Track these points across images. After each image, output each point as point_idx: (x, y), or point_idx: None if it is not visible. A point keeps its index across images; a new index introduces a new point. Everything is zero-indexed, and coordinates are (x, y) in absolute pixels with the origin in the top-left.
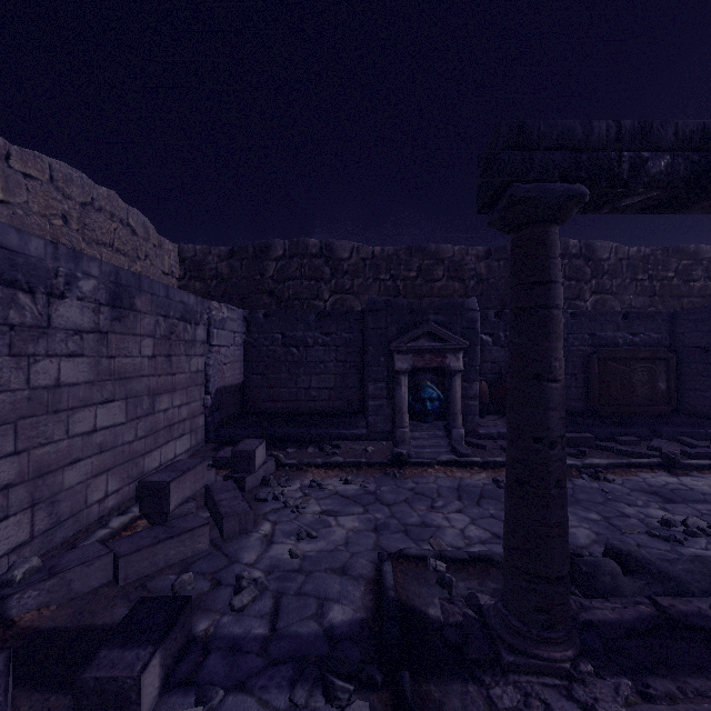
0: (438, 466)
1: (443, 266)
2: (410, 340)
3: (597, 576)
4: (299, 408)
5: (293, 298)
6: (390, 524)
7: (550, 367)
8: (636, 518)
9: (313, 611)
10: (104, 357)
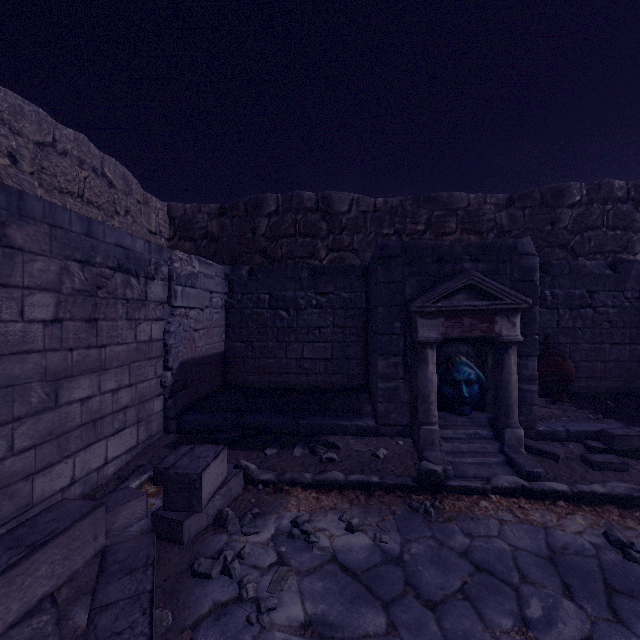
0: (495, 495)
1: (456, 217)
2: (441, 297)
3: None
4: (289, 382)
5: (287, 257)
6: None
7: None
8: None
9: None
10: None
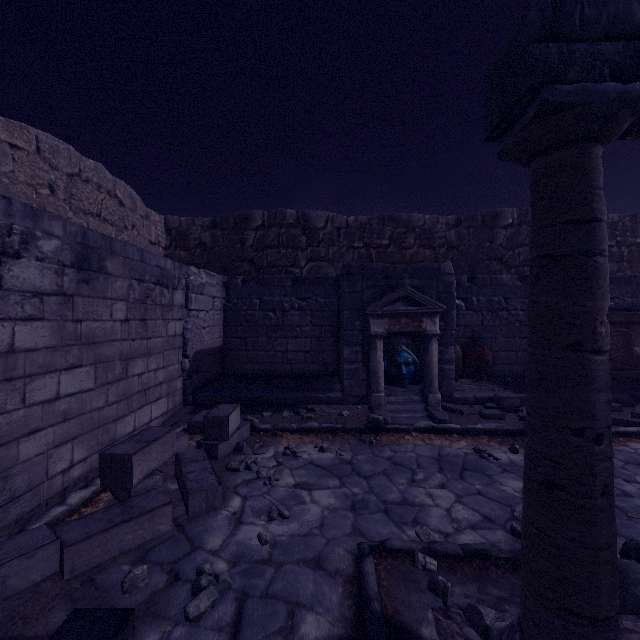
0: (415, 432)
1: (415, 234)
2: (386, 304)
3: (625, 586)
4: (276, 370)
5: (272, 265)
6: (369, 502)
7: (594, 333)
8: (639, 498)
9: (282, 623)
10: (69, 321)
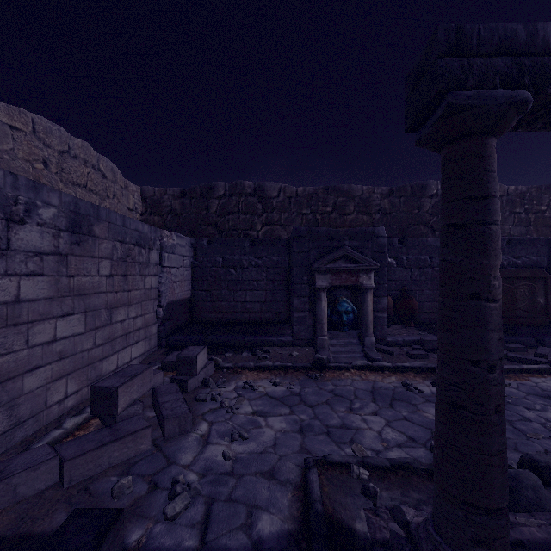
0: (353, 369)
1: (354, 202)
2: (329, 262)
3: (519, 489)
4: (236, 318)
5: (232, 229)
6: (314, 426)
7: (489, 286)
8: (537, 422)
9: (243, 521)
10: (64, 276)
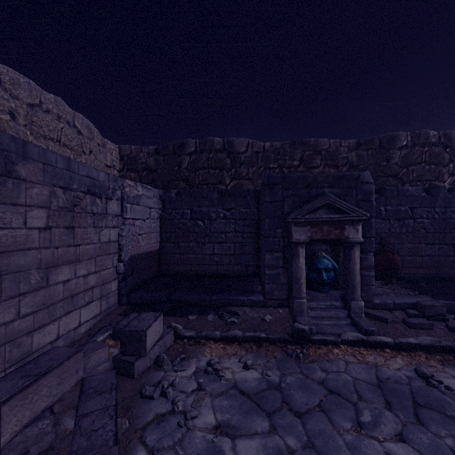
0: (343, 345)
1: (321, 155)
2: (308, 212)
3: None
4: (204, 271)
5: (202, 183)
6: None
7: None
8: None
9: None
10: None
